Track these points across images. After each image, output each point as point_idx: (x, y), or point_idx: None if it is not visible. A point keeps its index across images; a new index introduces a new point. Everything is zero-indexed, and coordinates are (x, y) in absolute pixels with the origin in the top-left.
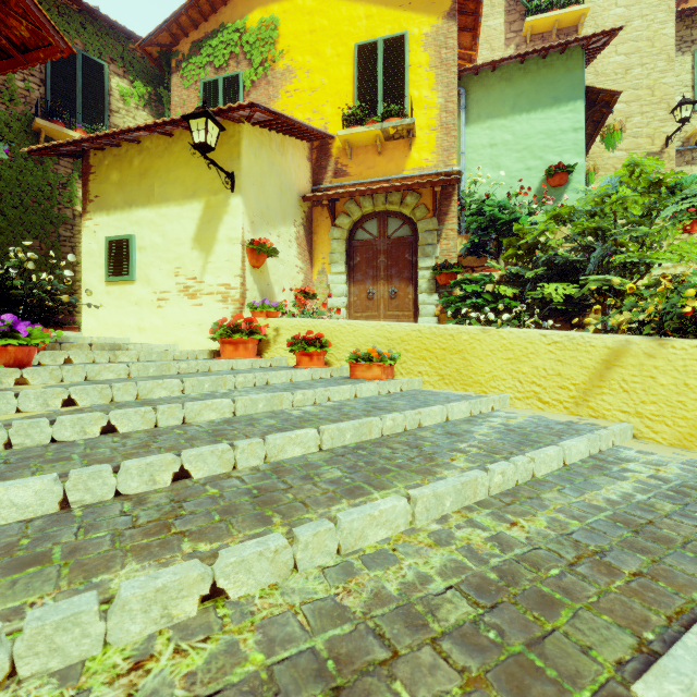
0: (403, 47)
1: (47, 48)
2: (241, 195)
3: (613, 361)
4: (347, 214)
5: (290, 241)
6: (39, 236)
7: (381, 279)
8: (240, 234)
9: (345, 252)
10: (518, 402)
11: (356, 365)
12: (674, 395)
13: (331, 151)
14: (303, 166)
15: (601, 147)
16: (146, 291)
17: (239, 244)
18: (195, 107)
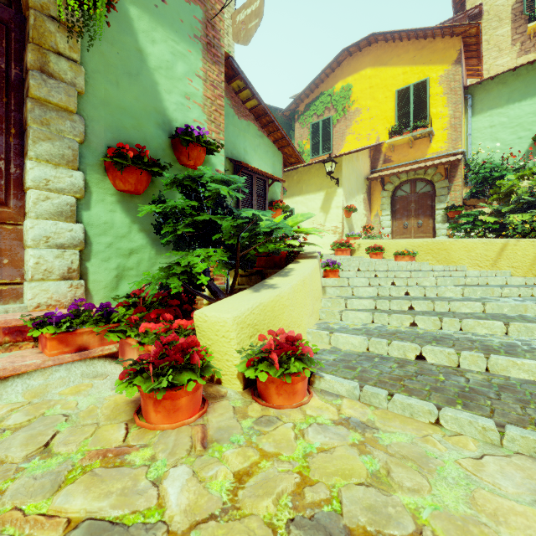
0: (426, 86)
1: (298, 163)
2: (342, 187)
3: (504, 248)
4: (391, 182)
5: (360, 202)
6: None
7: (412, 216)
8: (341, 204)
9: (390, 203)
10: (470, 268)
11: (397, 257)
12: (522, 258)
13: (382, 150)
14: (366, 161)
15: None
16: None
17: (341, 209)
18: (307, 137)
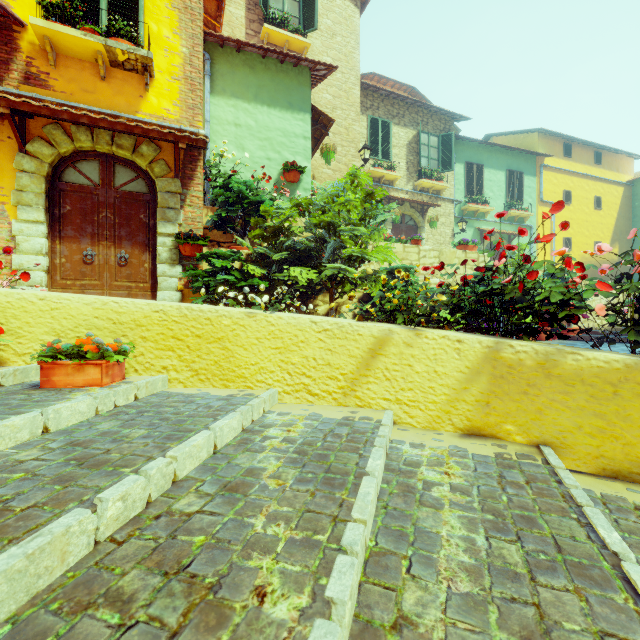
0: None
1: None
2: None
3: (378, 349)
4: (49, 141)
5: None
6: None
7: (106, 239)
8: None
9: (46, 193)
10: (288, 396)
11: (54, 365)
12: (427, 382)
13: (19, 43)
14: None
15: (318, 162)
16: None
17: None
18: None
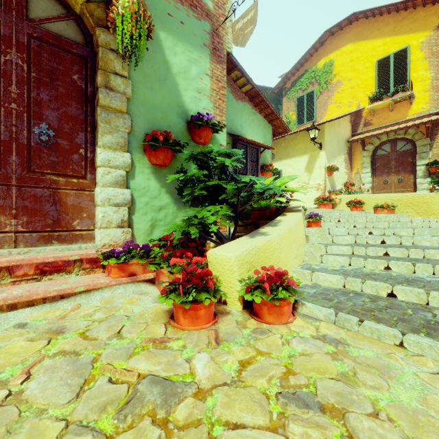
0: (406, 54)
1: (285, 132)
2: (324, 150)
3: None
4: (371, 143)
5: (341, 162)
6: None
7: (392, 173)
8: (324, 165)
9: (370, 162)
10: None
11: (376, 209)
12: None
13: (362, 115)
14: (347, 126)
15: None
16: None
17: (323, 169)
18: (293, 109)
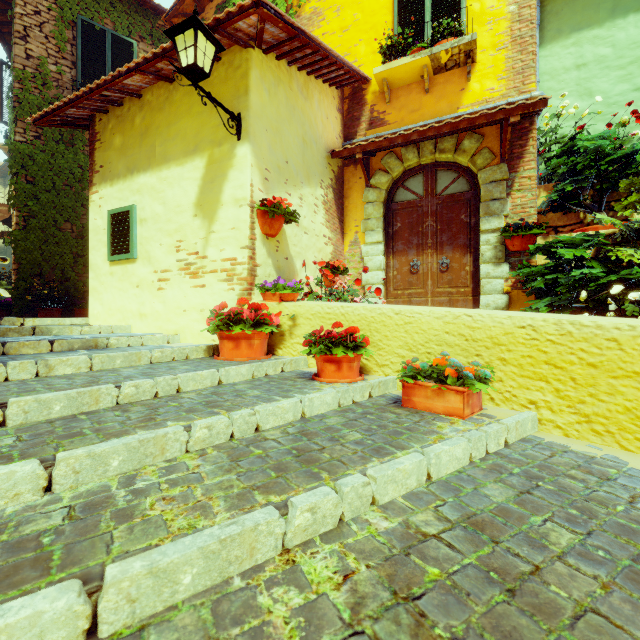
0: None
1: None
2: (249, 142)
3: None
4: (385, 170)
5: (315, 205)
6: (70, 219)
7: (428, 248)
8: (247, 193)
9: (383, 217)
10: None
11: (414, 385)
12: None
13: (365, 98)
14: (332, 117)
15: None
16: (147, 270)
17: (246, 206)
18: None
